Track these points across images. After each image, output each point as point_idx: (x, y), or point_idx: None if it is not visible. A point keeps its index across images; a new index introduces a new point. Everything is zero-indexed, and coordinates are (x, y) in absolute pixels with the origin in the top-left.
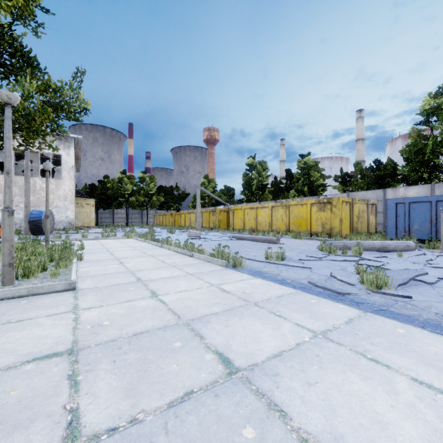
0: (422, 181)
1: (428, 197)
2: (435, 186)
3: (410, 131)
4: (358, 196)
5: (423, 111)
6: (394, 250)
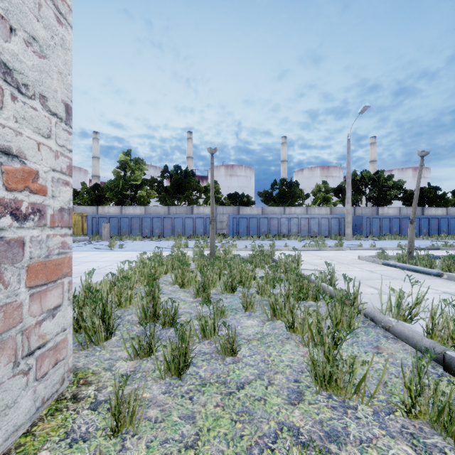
0: (120, 203)
1: (106, 215)
2: (122, 207)
3: (114, 171)
4: (81, 209)
5: (121, 161)
6: (79, 241)
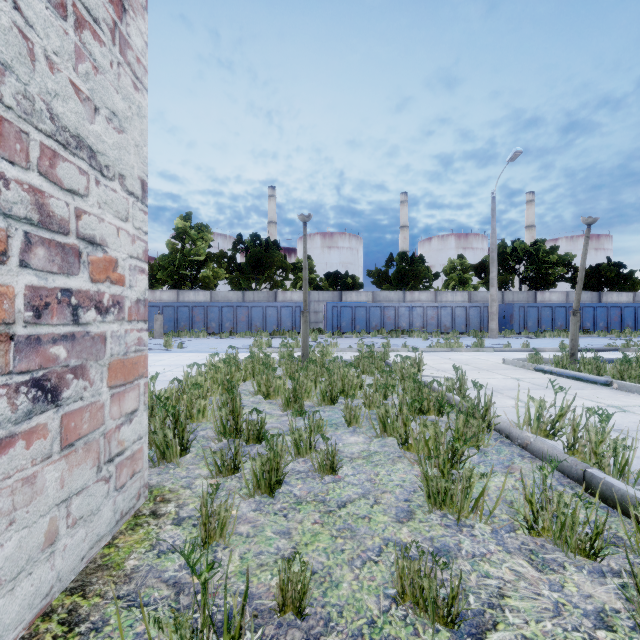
0: (177, 286)
1: (158, 303)
2: (180, 293)
3: (168, 243)
4: None
5: (178, 228)
6: None
